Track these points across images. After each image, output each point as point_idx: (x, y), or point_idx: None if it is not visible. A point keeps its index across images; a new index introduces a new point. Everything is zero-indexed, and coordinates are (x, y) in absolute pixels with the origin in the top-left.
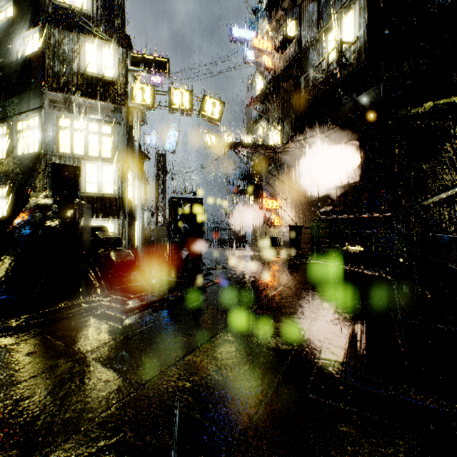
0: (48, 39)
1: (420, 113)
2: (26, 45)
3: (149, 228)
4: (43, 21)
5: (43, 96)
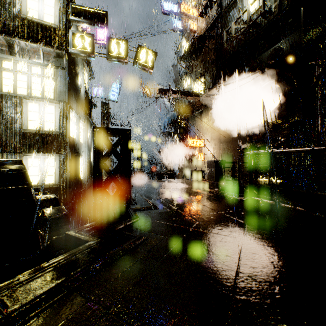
0: None
1: None
2: None
3: None
4: None
5: None
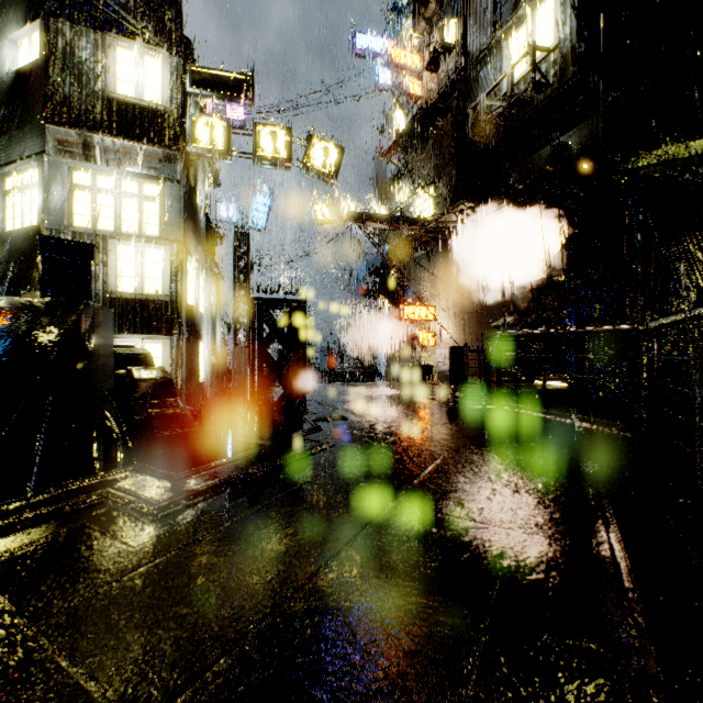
0: (53, 40)
1: (665, 162)
2: (20, 52)
3: (224, 351)
4: (45, 9)
5: (45, 135)
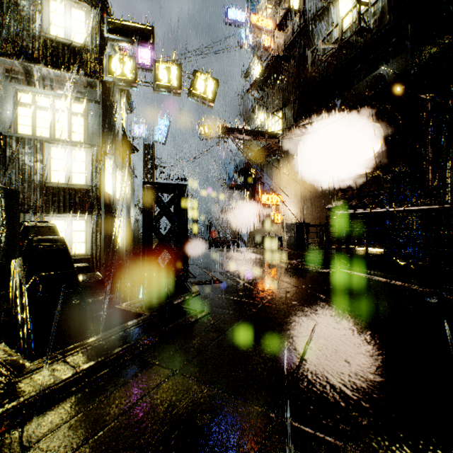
0: None
1: None
2: None
3: (137, 226)
4: None
5: None
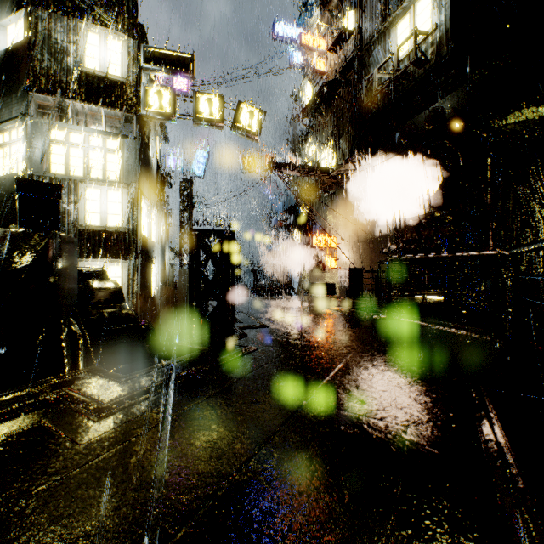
0: (34, 25)
1: (520, 121)
2: (9, 34)
3: (172, 272)
4: (27, 0)
5: (28, 100)
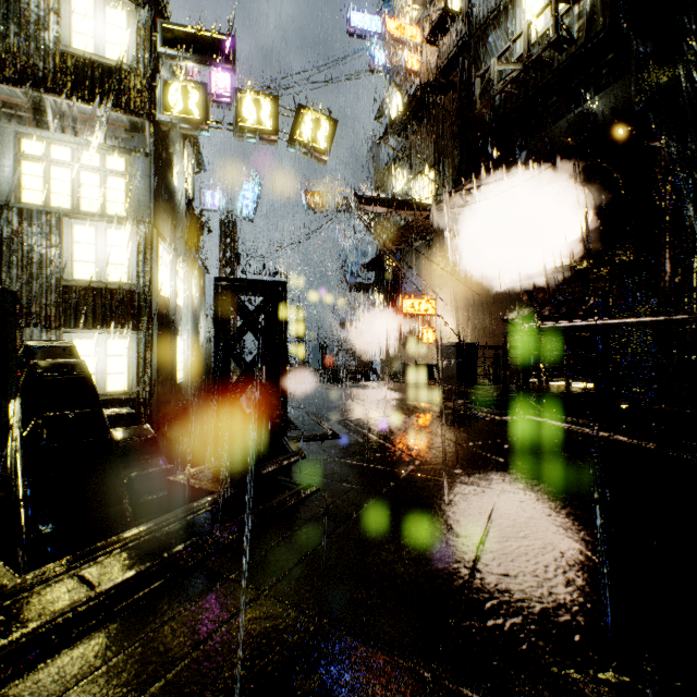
0: None
1: None
2: None
3: (210, 348)
4: None
5: None
